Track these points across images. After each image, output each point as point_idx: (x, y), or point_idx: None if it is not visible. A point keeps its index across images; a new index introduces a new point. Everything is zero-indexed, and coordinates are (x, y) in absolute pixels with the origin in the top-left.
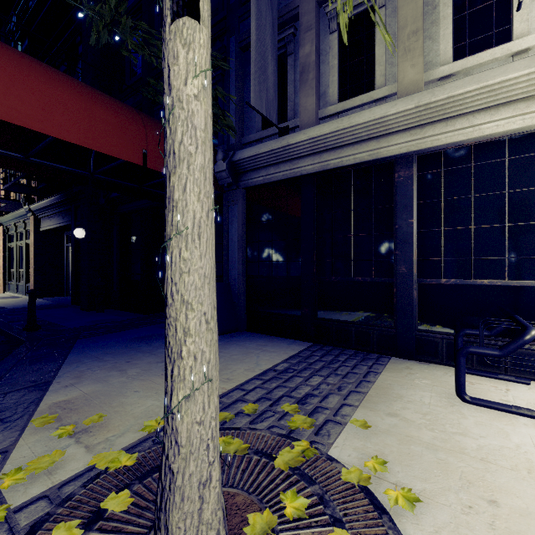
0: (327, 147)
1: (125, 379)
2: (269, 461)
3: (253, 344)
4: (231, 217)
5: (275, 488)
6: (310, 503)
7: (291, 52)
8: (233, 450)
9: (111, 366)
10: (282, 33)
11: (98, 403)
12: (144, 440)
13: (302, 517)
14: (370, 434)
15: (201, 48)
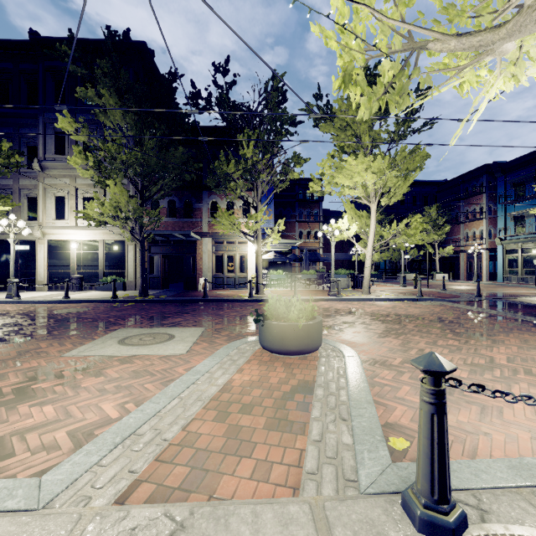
0: None
1: None
2: None
3: None
4: None
5: None
6: None
7: None
8: None
9: None
10: None
11: None
12: None
13: None
14: None
15: None
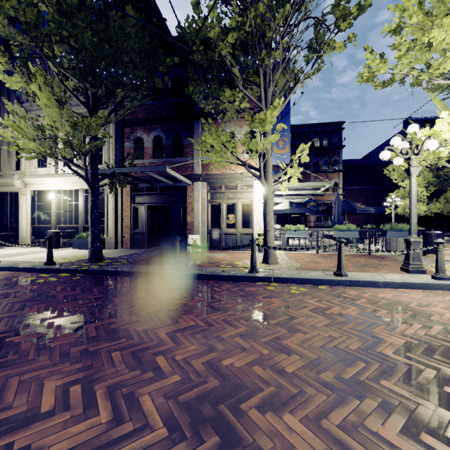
0: None
1: None
2: None
3: None
4: None
5: None
6: None
7: None
8: None
9: None
10: None
11: None
12: None
13: None
14: None
15: None
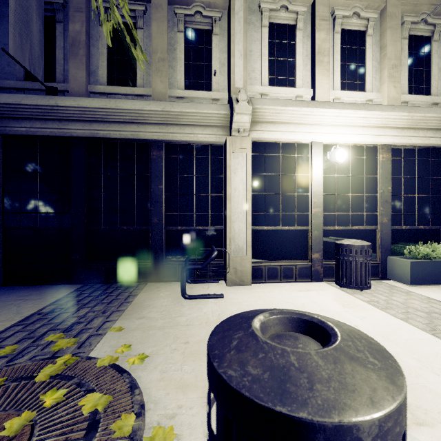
0: (96, 119)
1: None
2: (30, 381)
3: (13, 297)
4: None
5: (35, 396)
6: (69, 391)
7: (60, 20)
8: None
9: None
10: None
11: None
12: None
13: (60, 401)
14: (124, 334)
15: None
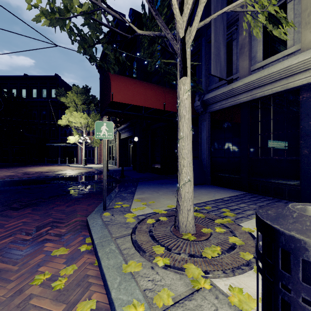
0: (255, 87)
1: (159, 195)
2: (213, 221)
3: (213, 190)
4: (203, 128)
5: (213, 226)
6: (226, 231)
7: (234, 38)
8: (199, 216)
9: (153, 190)
10: (229, 30)
11: (151, 199)
12: (168, 210)
13: (221, 232)
14: None
15: (188, 84)
